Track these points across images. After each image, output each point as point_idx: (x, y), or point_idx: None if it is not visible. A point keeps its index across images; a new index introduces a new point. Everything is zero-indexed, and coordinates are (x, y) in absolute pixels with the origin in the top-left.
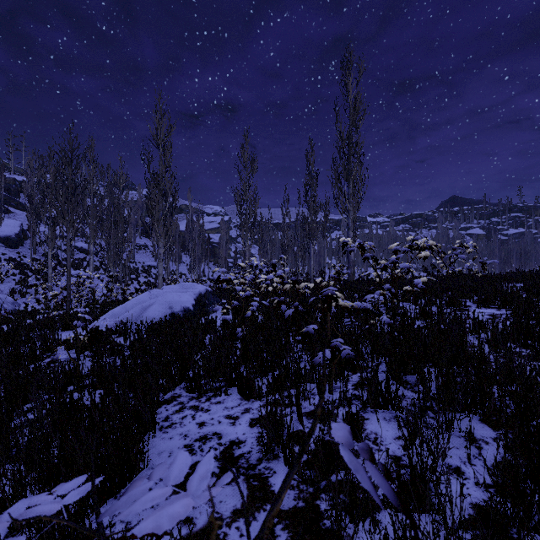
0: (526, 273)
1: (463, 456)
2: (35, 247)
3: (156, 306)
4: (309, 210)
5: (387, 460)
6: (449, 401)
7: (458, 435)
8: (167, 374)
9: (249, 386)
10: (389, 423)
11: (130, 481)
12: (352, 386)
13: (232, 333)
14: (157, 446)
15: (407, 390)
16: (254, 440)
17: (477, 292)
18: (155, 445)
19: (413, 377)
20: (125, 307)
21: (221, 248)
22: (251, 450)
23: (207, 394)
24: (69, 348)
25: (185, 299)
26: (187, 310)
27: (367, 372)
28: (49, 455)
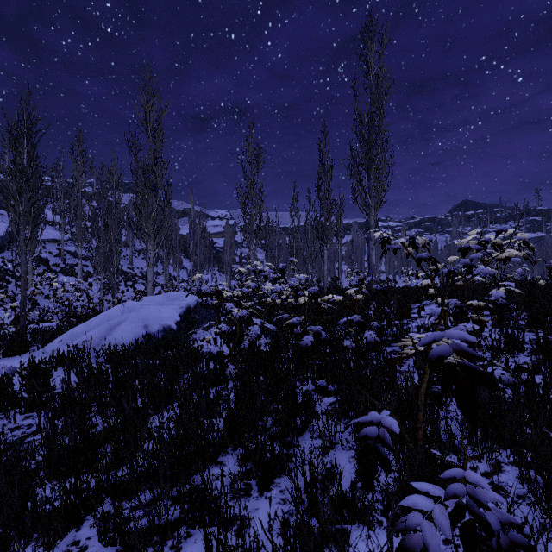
0: None
1: None
2: None
3: (126, 325)
4: (322, 207)
5: None
6: None
7: None
8: (63, 495)
9: None
10: None
11: None
12: None
13: (220, 372)
14: None
15: None
16: None
17: None
18: None
19: None
20: (88, 325)
21: (225, 253)
22: None
23: None
24: None
25: (166, 315)
26: (168, 330)
27: None
28: None
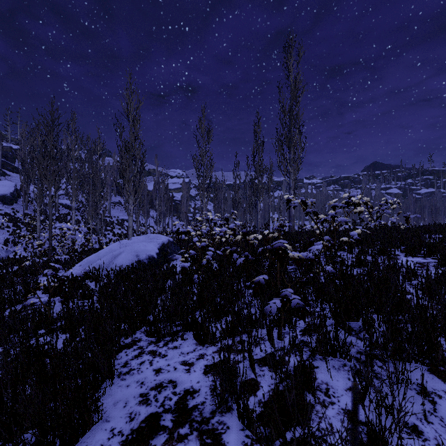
0: (443, 226)
1: (418, 411)
2: (26, 204)
3: (124, 255)
4: (256, 172)
5: (341, 415)
6: (399, 352)
7: (409, 387)
8: (128, 319)
9: (203, 332)
10: (338, 373)
11: (83, 436)
12: (300, 332)
13: (190, 279)
14: (113, 395)
15: (352, 336)
16: (208, 390)
17: (403, 242)
18: (112, 393)
19: (356, 323)
20: (98, 255)
21: (182, 205)
22: (204, 400)
23: (165, 338)
24: (47, 292)
25: (150, 249)
26: (152, 258)
27: (314, 319)
28: (2, 409)
